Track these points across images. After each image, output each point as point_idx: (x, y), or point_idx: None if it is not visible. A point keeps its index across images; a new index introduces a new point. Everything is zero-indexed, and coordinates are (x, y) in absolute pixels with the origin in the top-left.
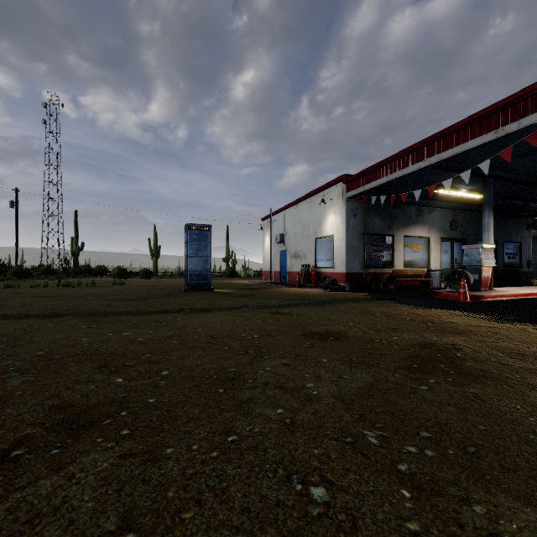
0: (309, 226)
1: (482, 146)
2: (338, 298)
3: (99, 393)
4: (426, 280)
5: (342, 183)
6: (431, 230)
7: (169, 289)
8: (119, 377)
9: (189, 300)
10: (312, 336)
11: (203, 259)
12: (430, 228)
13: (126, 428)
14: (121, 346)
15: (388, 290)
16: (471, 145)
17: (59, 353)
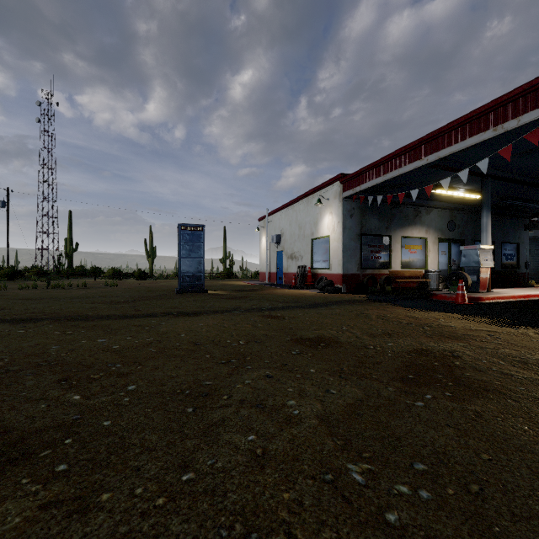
0: (305, 227)
1: (480, 144)
2: (334, 300)
3: (47, 415)
4: (424, 281)
5: (339, 182)
6: (429, 230)
7: (161, 291)
8: (78, 393)
9: (179, 303)
10: (302, 341)
11: (196, 260)
12: (428, 229)
13: (64, 462)
14: (91, 355)
15: (386, 292)
16: (469, 143)
17: (20, 364)
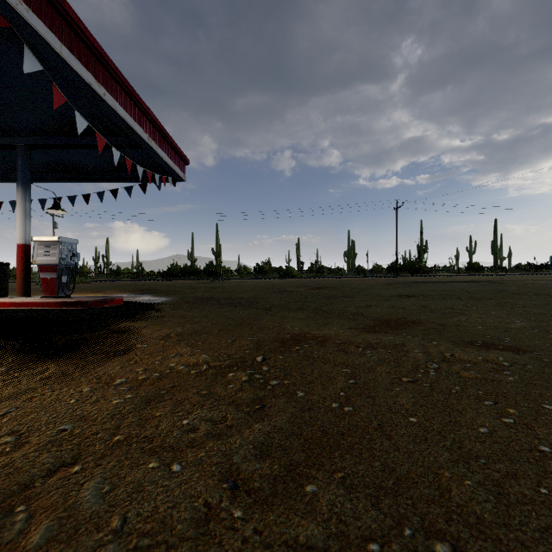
0: None
1: None
2: None
3: None
4: None
5: None
6: None
7: None
8: None
9: None
10: (508, 348)
11: None
12: None
13: (550, 315)
14: None
15: None
16: None
17: None
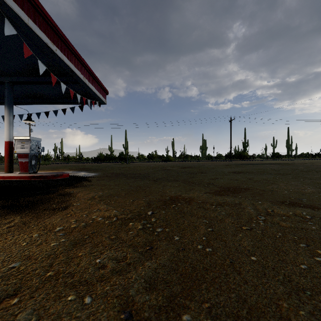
0: None
1: None
2: None
3: None
4: None
5: None
6: None
7: None
8: None
9: None
10: (306, 205)
11: None
12: None
13: None
14: None
15: None
16: None
17: None
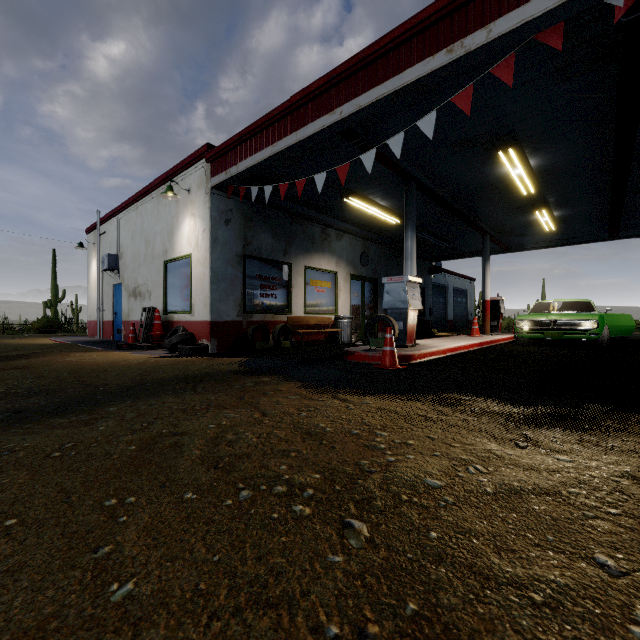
0: (155, 241)
1: (424, 83)
2: (162, 376)
3: None
4: (334, 332)
5: (204, 159)
6: (340, 262)
7: None
8: None
9: None
10: None
11: None
12: (339, 260)
13: None
14: None
15: (282, 349)
16: (408, 78)
17: None
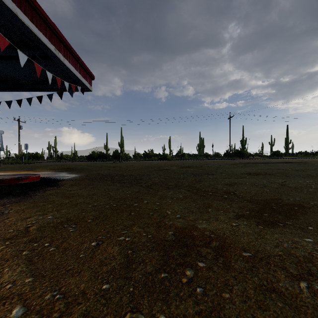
0: None
1: None
2: None
3: None
4: None
5: None
6: None
7: None
8: None
9: None
10: None
11: None
12: None
13: None
14: None
15: None
16: None
17: None
